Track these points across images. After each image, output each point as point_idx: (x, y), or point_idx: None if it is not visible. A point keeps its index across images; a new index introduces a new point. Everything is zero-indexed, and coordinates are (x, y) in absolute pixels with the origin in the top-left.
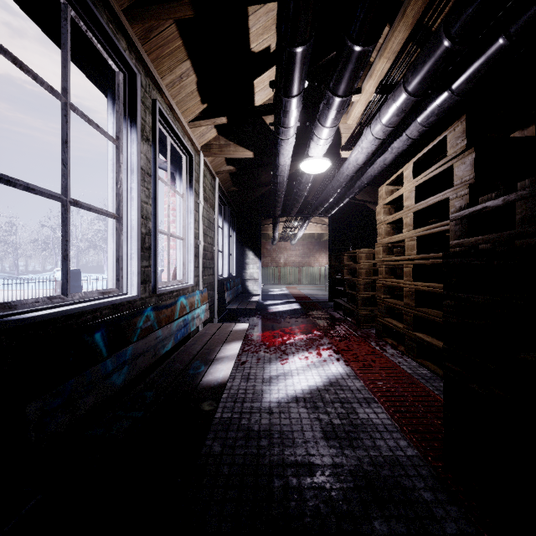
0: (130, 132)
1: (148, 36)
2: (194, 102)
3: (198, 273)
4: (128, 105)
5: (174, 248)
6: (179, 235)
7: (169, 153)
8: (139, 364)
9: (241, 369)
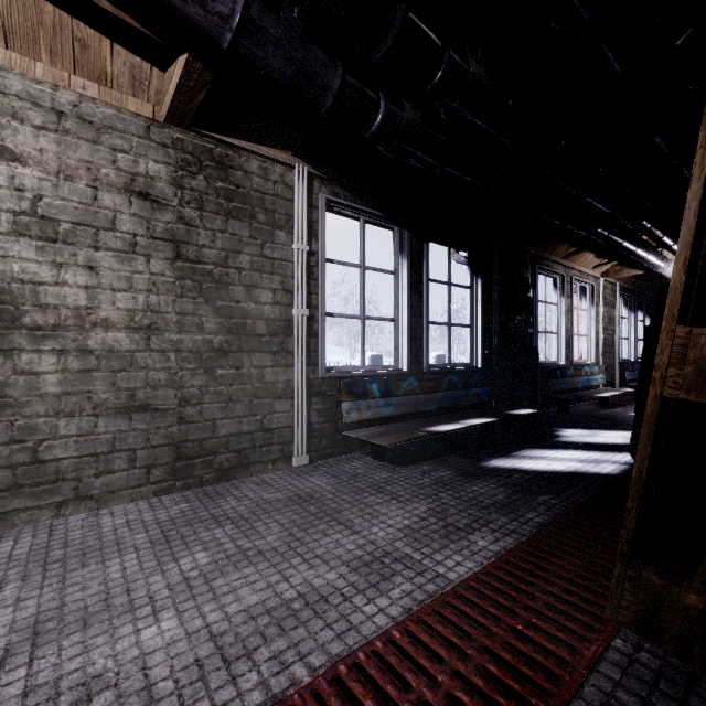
0: (562, 299)
1: (570, 258)
2: (594, 261)
3: (598, 356)
4: (561, 288)
5: (581, 340)
6: (584, 333)
7: (578, 292)
8: (568, 386)
9: (623, 408)
